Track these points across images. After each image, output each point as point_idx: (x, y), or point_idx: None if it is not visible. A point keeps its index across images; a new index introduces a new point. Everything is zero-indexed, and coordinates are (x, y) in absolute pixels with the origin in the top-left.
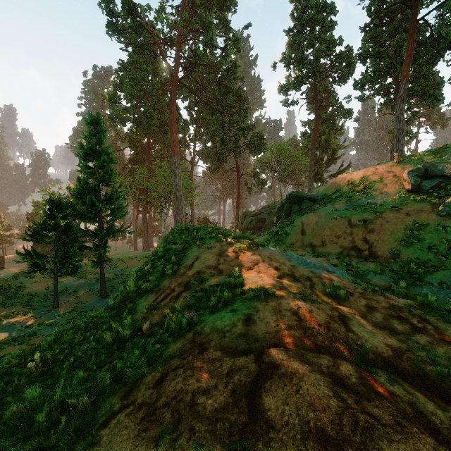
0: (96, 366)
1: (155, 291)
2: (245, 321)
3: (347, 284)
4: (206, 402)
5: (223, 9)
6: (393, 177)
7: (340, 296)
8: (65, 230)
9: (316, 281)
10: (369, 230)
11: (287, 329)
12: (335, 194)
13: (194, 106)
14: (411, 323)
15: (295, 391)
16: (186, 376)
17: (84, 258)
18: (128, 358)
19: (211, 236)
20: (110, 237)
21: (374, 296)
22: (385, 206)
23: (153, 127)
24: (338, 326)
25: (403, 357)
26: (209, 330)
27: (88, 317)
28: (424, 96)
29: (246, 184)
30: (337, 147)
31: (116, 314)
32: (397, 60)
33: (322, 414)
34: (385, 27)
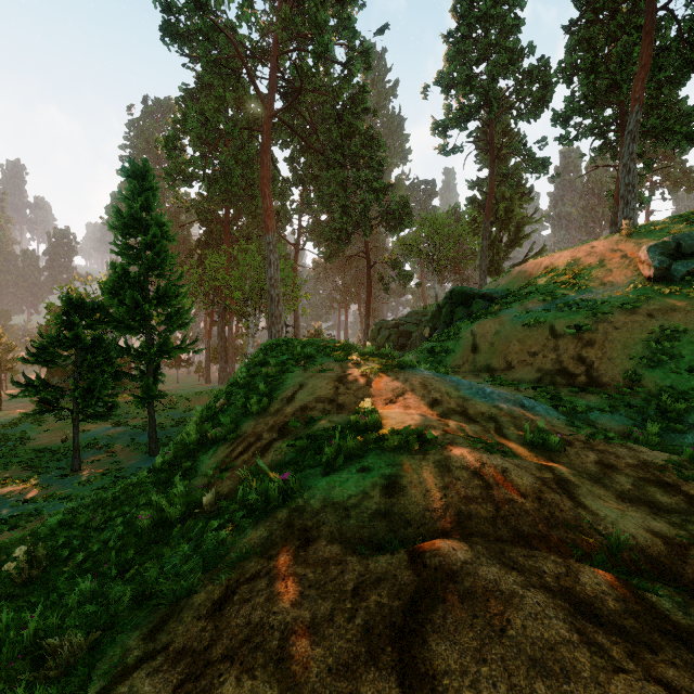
0: (118, 569)
1: (229, 440)
2: (386, 489)
3: (559, 427)
4: (309, 652)
5: (344, 2)
6: (622, 258)
7: (551, 446)
8: (92, 347)
9: (505, 422)
10: (586, 343)
11: (465, 503)
12: (525, 289)
13: (299, 156)
14: (686, 493)
15: (498, 631)
16: (272, 595)
17: (125, 394)
18: (173, 555)
19: (324, 353)
20: (168, 363)
21: (609, 446)
22: (611, 303)
23: (236, 188)
24: (558, 498)
25: (688, 556)
26: (320, 504)
27: (122, 485)
28: (665, 134)
29: (382, 279)
30: (524, 221)
31: (164, 479)
32: (623, 76)
33: (563, 686)
34: (603, 25)
